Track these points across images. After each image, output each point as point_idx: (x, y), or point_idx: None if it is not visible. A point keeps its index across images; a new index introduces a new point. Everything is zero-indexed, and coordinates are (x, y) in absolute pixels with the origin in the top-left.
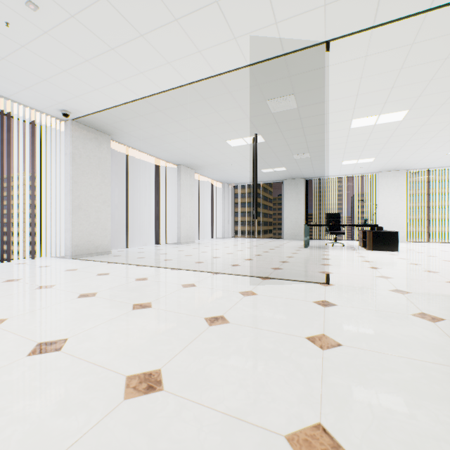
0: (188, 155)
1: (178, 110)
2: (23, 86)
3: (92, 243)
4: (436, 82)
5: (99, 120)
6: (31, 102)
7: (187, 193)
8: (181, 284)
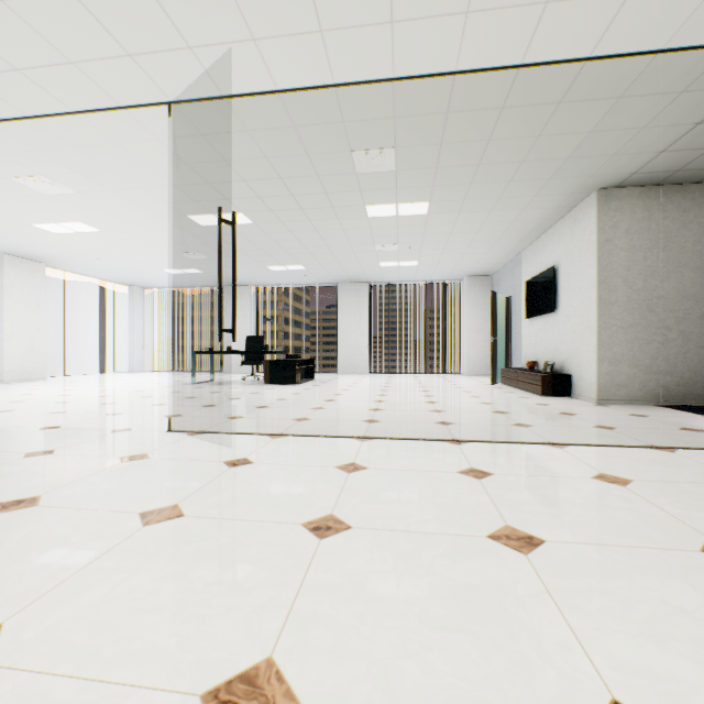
0: None
1: None
2: None
3: None
4: (222, 187)
5: None
6: None
7: (23, 299)
8: None
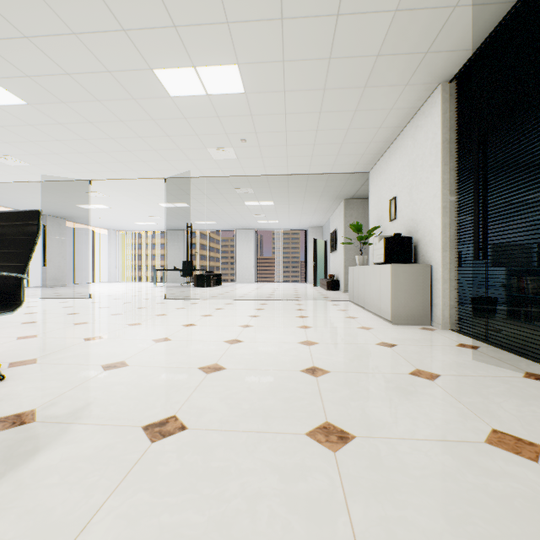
0: (49, 210)
1: (17, 189)
2: None
3: None
4: (178, 196)
5: None
6: None
7: (56, 240)
8: None
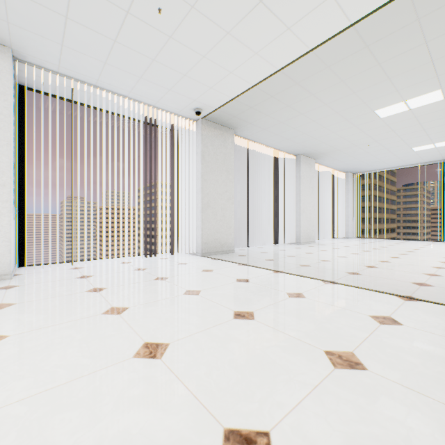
0: (313, 141)
1: (320, 76)
2: (166, 88)
3: (218, 241)
4: None
5: (226, 113)
6: (171, 106)
7: (306, 186)
8: (367, 314)
